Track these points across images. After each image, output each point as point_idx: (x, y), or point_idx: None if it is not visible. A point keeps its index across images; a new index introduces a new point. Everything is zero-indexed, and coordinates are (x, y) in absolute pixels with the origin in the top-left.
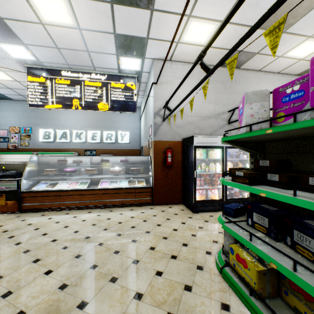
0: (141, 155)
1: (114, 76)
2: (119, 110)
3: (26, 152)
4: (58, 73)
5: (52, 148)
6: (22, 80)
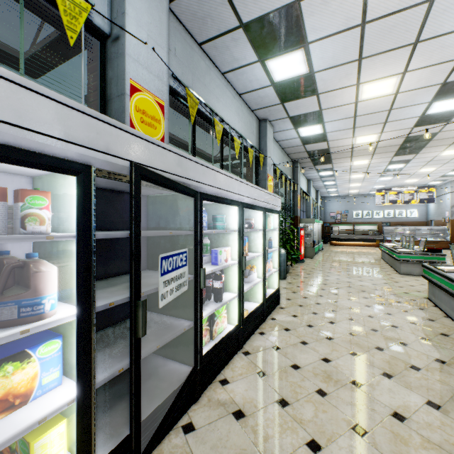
0: (427, 225)
1: (421, 186)
2: (423, 203)
3: (348, 224)
4: (390, 190)
5: (360, 222)
6: (362, 191)
